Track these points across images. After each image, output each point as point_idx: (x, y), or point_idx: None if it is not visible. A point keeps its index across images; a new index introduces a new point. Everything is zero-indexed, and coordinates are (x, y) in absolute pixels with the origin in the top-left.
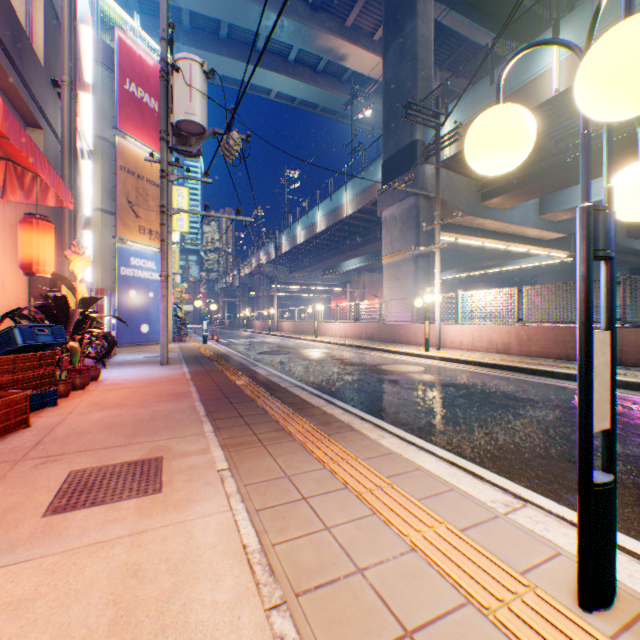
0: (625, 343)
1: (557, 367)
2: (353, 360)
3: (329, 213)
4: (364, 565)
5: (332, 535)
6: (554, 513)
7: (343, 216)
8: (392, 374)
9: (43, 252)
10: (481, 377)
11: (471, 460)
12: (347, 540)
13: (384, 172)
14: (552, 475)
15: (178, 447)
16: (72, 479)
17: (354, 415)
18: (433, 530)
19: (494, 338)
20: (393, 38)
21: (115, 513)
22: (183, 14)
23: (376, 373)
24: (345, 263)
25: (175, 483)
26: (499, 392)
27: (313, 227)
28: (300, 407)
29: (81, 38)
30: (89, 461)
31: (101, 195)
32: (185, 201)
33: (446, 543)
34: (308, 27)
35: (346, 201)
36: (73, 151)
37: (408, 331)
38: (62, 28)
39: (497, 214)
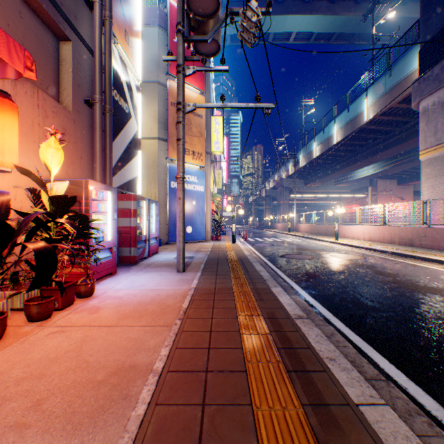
0: None
1: None
2: (411, 278)
3: (345, 124)
4: None
5: None
6: None
7: (362, 122)
8: None
9: None
10: None
11: None
12: None
13: (423, 57)
14: None
15: None
16: None
17: None
18: None
19: None
20: None
21: None
22: None
23: None
24: (357, 172)
25: None
26: None
27: (328, 140)
28: None
29: None
30: None
31: (157, 127)
32: (220, 127)
33: None
34: None
35: (366, 107)
36: (107, 68)
37: None
38: None
39: None
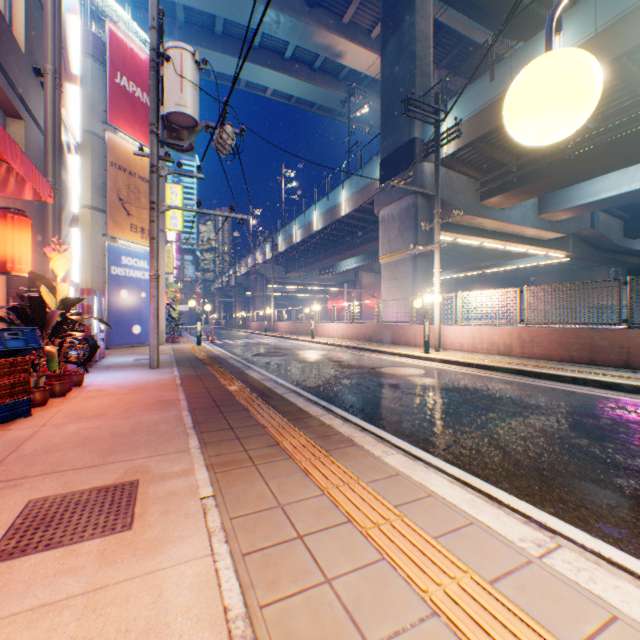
0: (632, 345)
1: (562, 370)
2: (351, 362)
3: (326, 212)
4: (375, 639)
5: (334, 591)
6: (588, 548)
7: (340, 215)
8: (392, 378)
9: (19, 249)
10: (484, 381)
11: (485, 479)
12: (352, 599)
13: (382, 170)
14: (577, 498)
15: (158, 468)
16: (29, 511)
17: (354, 425)
18: (456, 583)
19: (495, 339)
20: (391, 34)
21: (71, 560)
22: (177, 9)
23: (375, 376)
24: (342, 263)
25: (149, 516)
26: (505, 397)
27: (310, 226)
28: (296, 417)
29: (67, 26)
30: (53, 487)
31: (91, 192)
32: (179, 199)
33: (474, 603)
34: (305, 23)
35: (343, 200)
36: (57, 144)
37: (407, 332)
38: (45, 14)
39: (496, 213)
